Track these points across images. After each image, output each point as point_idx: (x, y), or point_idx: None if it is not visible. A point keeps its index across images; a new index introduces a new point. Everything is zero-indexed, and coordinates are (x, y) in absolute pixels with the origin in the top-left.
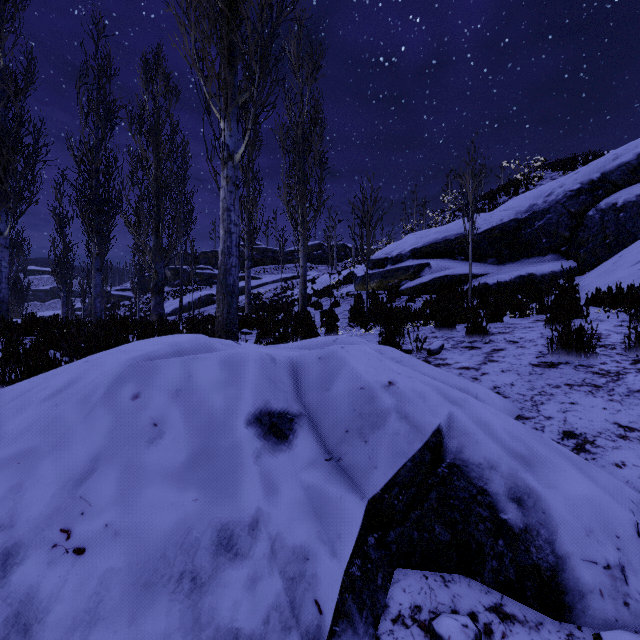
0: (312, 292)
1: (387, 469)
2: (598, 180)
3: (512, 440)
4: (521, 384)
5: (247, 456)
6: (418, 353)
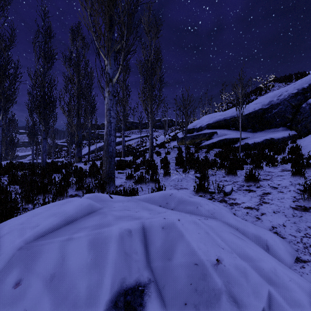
0: (155, 144)
1: None
2: (307, 88)
3: None
4: (290, 225)
5: None
6: (218, 194)
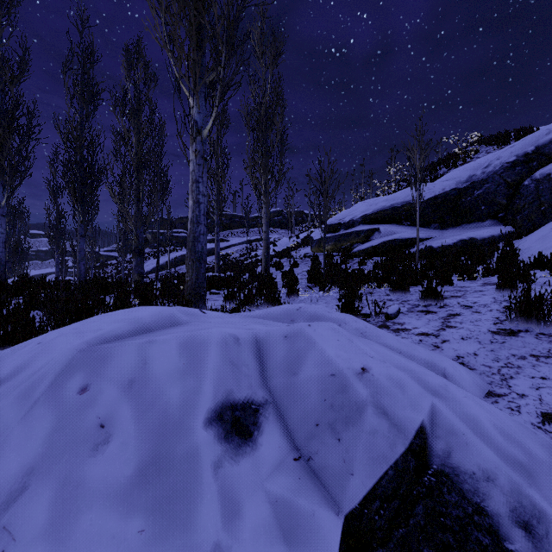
0: (273, 253)
1: (365, 477)
2: (532, 153)
3: (505, 441)
4: (484, 354)
5: (205, 468)
6: (376, 317)
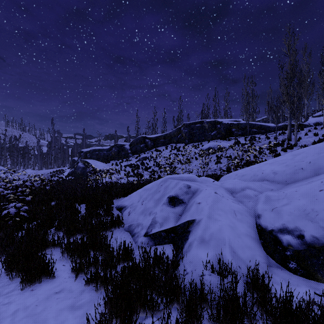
0: None
1: None
2: None
3: None
4: None
5: None
6: None
